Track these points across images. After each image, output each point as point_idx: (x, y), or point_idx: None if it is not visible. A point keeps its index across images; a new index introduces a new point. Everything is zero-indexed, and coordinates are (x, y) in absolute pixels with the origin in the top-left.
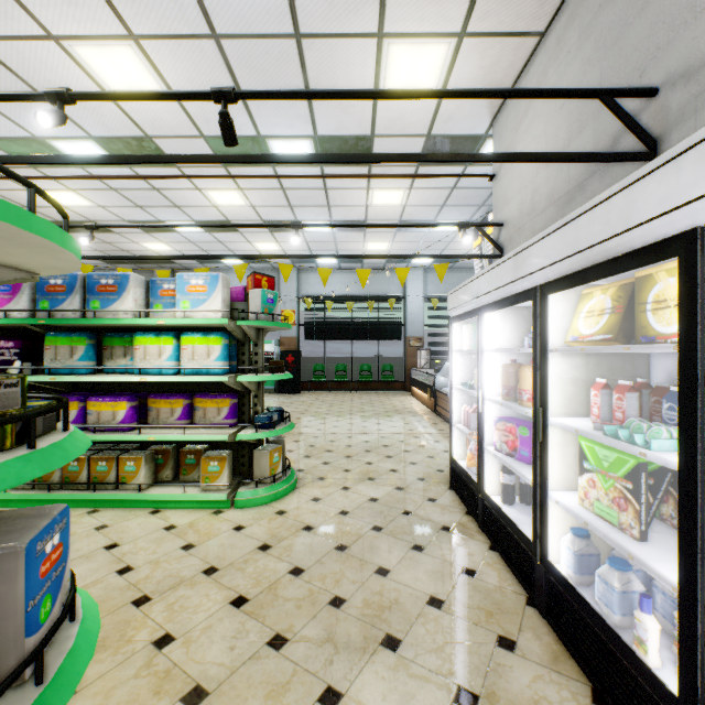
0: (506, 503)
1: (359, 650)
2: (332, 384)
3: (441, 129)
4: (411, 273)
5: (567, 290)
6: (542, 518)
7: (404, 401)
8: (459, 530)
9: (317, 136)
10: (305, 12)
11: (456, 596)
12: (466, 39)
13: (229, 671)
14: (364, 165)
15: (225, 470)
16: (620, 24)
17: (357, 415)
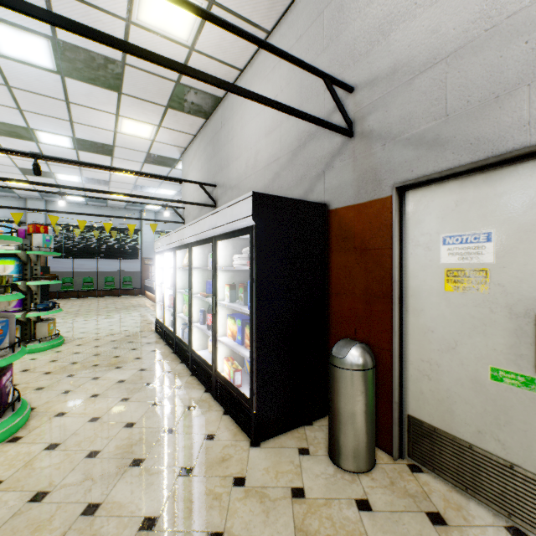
0: (173, 328)
1: (106, 370)
2: (80, 293)
3: (155, 152)
4: (146, 214)
5: (184, 249)
6: (175, 322)
7: (140, 300)
8: (155, 342)
9: (76, 137)
10: (74, 96)
11: (147, 356)
12: (162, 127)
13: (52, 383)
14: (108, 156)
15: (17, 335)
16: (211, 156)
17: (103, 310)
